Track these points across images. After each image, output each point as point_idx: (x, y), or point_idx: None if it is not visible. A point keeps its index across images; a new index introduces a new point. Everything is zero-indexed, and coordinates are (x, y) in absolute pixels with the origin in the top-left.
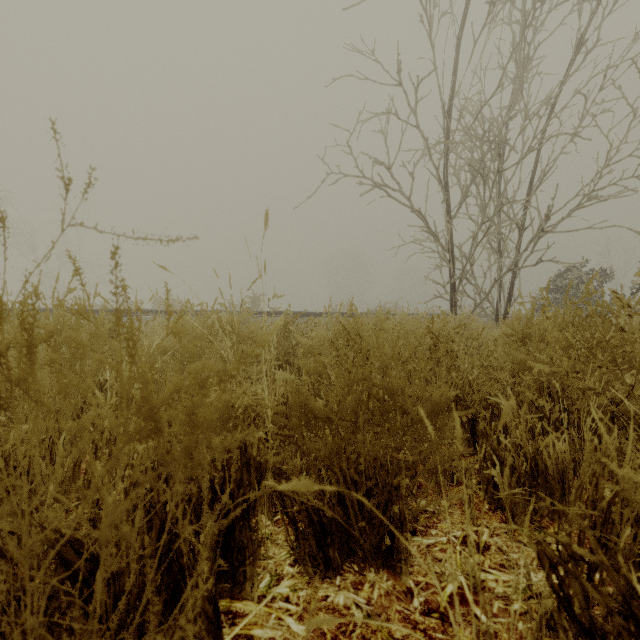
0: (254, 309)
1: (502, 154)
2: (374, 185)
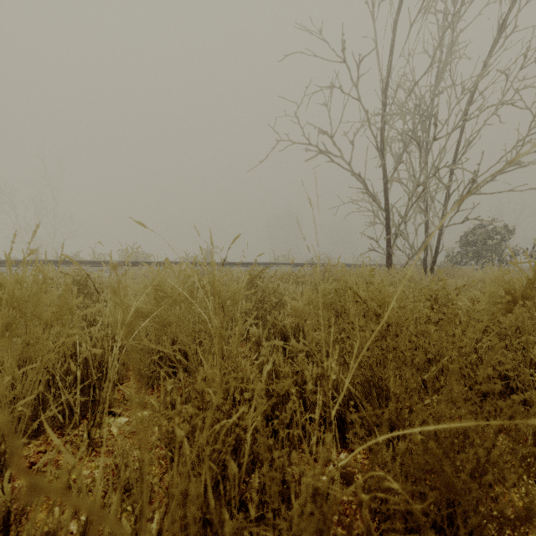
0: (208, 260)
1: (429, 126)
2: (319, 151)
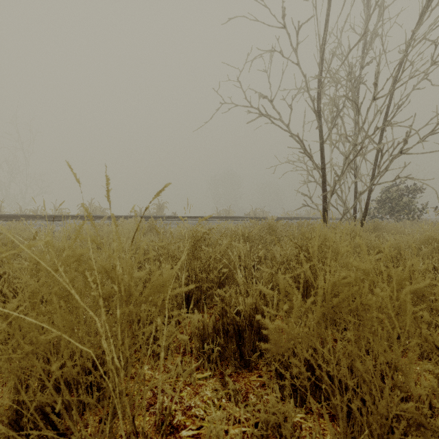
0: (159, 213)
1: (358, 93)
2: (260, 113)
